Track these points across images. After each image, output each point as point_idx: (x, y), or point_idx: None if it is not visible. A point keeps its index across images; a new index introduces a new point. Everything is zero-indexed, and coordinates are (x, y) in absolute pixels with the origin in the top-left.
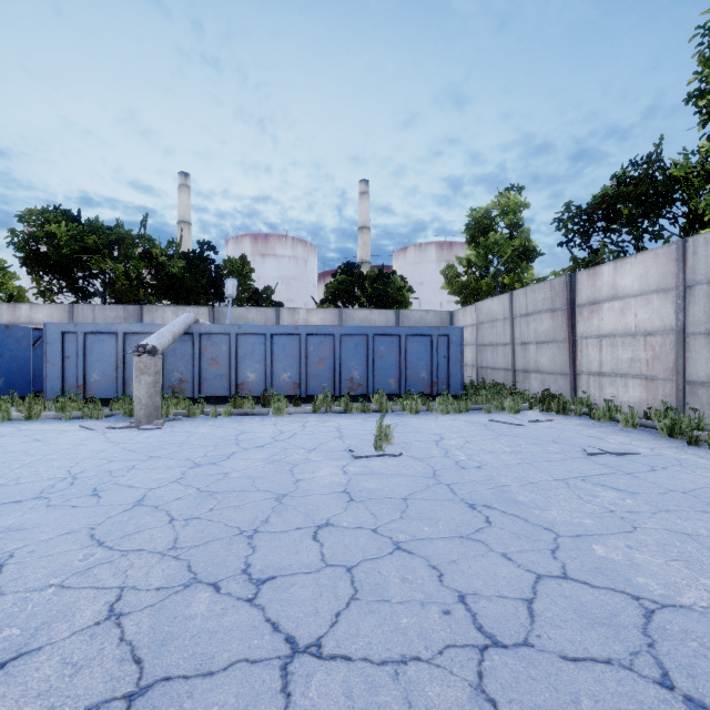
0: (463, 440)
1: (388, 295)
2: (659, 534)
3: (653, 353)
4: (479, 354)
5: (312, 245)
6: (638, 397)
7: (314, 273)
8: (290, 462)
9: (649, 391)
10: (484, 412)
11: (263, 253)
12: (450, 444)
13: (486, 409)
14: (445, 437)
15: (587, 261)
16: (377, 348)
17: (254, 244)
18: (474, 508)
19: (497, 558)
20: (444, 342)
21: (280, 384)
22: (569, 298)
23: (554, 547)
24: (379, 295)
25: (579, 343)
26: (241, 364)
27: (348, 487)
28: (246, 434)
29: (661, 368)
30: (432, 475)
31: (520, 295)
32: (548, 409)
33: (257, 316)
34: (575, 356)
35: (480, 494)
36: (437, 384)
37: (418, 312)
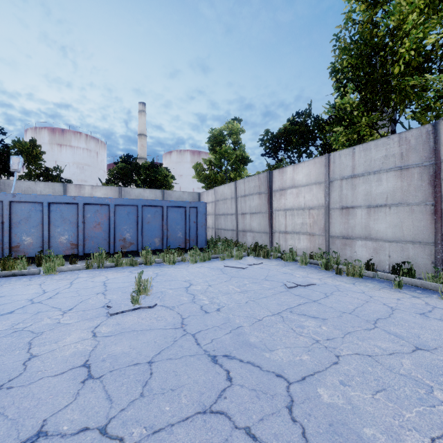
0: (206, 285)
1: (157, 180)
2: (355, 360)
3: (313, 219)
4: (217, 220)
5: (102, 142)
6: (305, 246)
7: (104, 162)
8: (34, 330)
9: (311, 242)
10: (220, 259)
11: (60, 143)
12: (197, 289)
13: (221, 258)
14: (193, 283)
15: (275, 167)
16: (145, 216)
17: (52, 135)
18: (216, 362)
19: (242, 441)
20: (194, 212)
21: (57, 245)
22: (269, 186)
23: (289, 402)
24: (151, 179)
25: (274, 213)
26: (15, 229)
27: (91, 357)
28: (0, 298)
29: (317, 228)
30: (180, 325)
31: (241, 183)
32: (258, 255)
33: (45, 189)
34: (272, 222)
35: (221, 341)
36: (189, 241)
37: (178, 192)
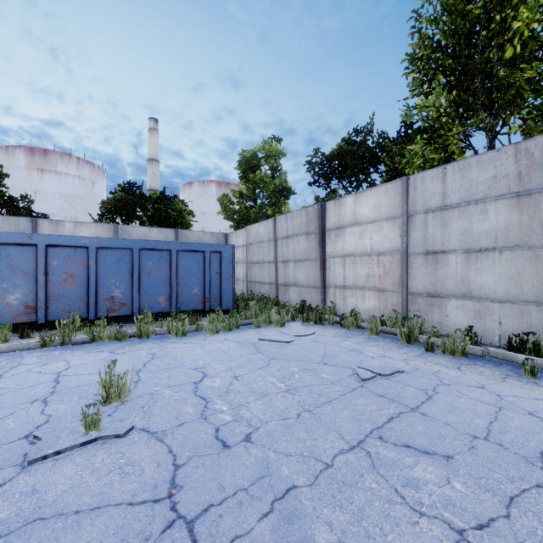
0: (230, 376)
1: (169, 216)
2: None
3: (384, 269)
4: (249, 270)
5: (100, 168)
6: (373, 306)
7: (103, 195)
8: None
9: (381, 300)
10: (253, 327)
11: (41, 168)
12: (214, 386)
13: (255, 324)
14: (209, 373)
15: (326, 201)
16: (144, 264)
17: (30, 157)
18: None
19: None
20: (216, 258)
21: (2, 309)
22: (321, 224)
23: None
24: (161, 216)
25: (328, 261)
26: None
27: None
28: None
29: (390, 282)
30: (166, 490)
31: (282, 220)
32: (307, 320)
33: (4, 226)
34: (325, 272)
35: None
36: (210, 299)
37: (197, 232)
